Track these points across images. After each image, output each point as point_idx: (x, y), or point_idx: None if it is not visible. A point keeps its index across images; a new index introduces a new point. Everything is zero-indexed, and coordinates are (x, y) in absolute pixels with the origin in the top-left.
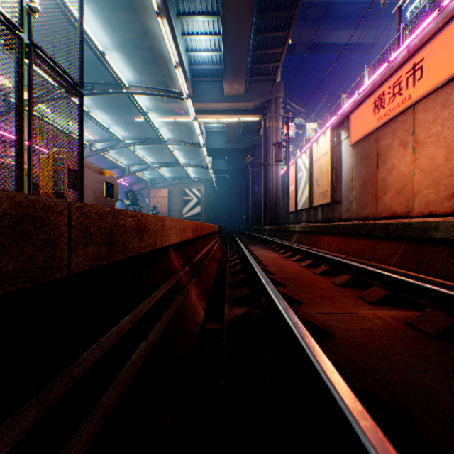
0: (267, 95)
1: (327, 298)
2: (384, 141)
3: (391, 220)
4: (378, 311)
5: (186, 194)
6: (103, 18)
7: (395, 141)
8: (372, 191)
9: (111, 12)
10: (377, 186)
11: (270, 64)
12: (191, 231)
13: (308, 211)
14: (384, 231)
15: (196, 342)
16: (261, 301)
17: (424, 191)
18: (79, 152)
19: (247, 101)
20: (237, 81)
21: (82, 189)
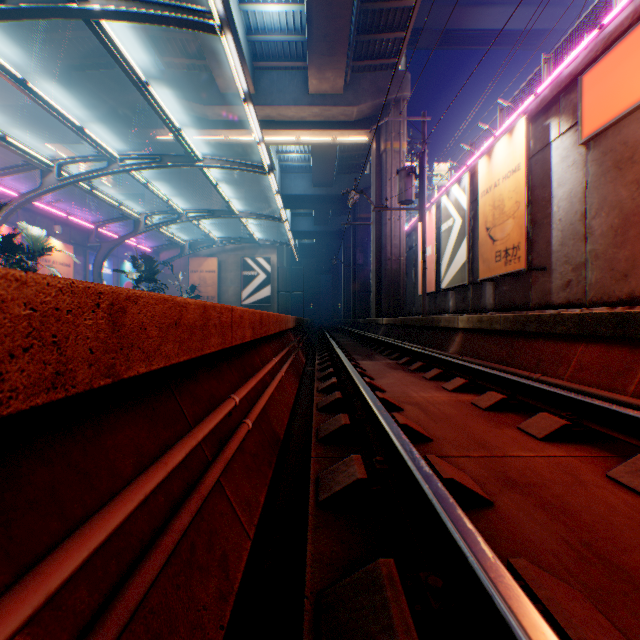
0: (383, 94)
1: None
2: None
3: None
4: None
5: (248, 266)
6: None
7: None
8: None
9: None
10: None
11: (390, 33)
12: None
13: (462, 292)
14: None
15: None
16: None
17: None
18: None
19: (349, 103)
20: (332, 64)
21: None
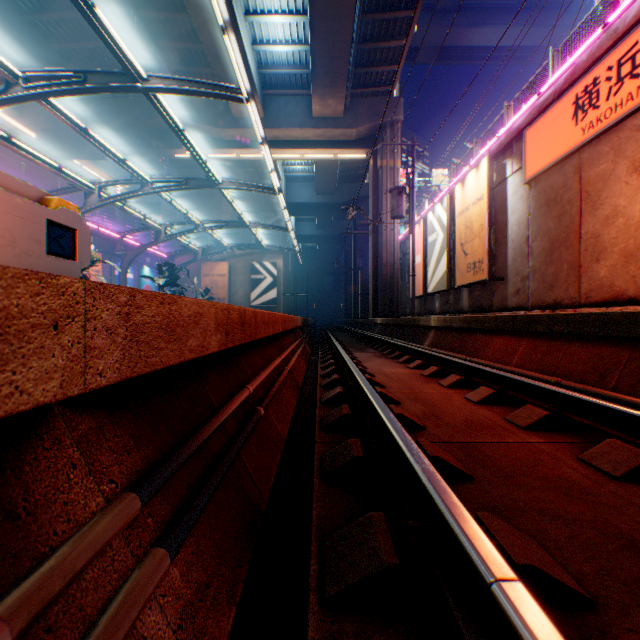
0: (379, 117)
1: None
2: (595, 167)
3: (615, 307)
4: None
5: (256, 270)
6: None
7: (621, 164)
8: (569, 257)
9: None
10: (579, 249)
11: (384, 67)
12: (219, 331)
13: (445, 295)
14: None
15: None
16: None
17: None
18: None
19: (348, 126)
20: (333, 94)
21: None
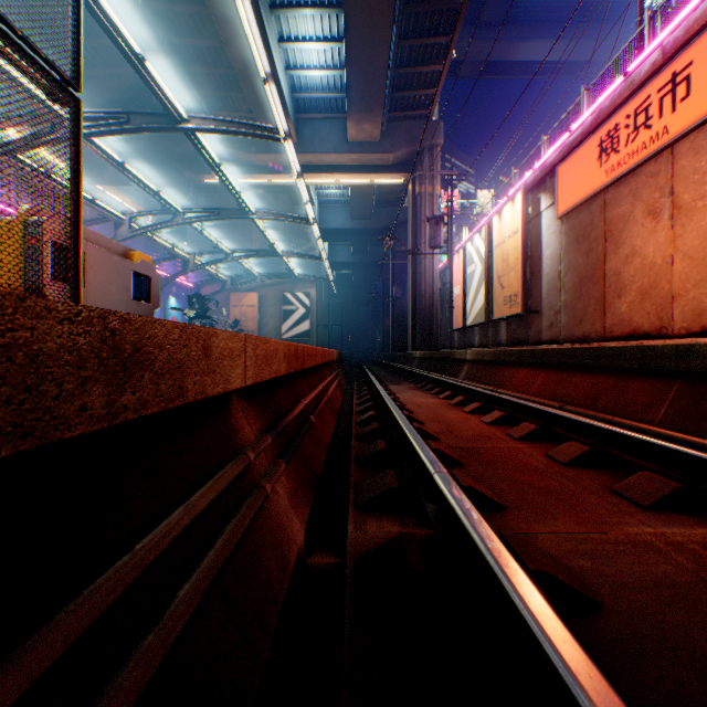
0: (417, 141)
1: (551, 493)
2: (617, 208)
3: (632, 341)
4: (669, 529)
5: (288, 300)
6: (150, 12)
7: (638, 208)
8: (595, 293)
9: (163, 2)
10: (604, 285)
11: (422, 90)
12: (285, 361)
13: (485, 328)
14: (635, 361)
15: (280, 622)
16: (424, 508)
17: (693, 291)
18: (72, 212)
19: (385, 150)
20: (369, 119)
21: (79, 280)
